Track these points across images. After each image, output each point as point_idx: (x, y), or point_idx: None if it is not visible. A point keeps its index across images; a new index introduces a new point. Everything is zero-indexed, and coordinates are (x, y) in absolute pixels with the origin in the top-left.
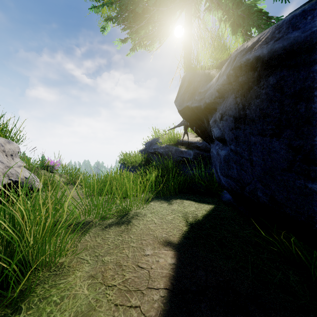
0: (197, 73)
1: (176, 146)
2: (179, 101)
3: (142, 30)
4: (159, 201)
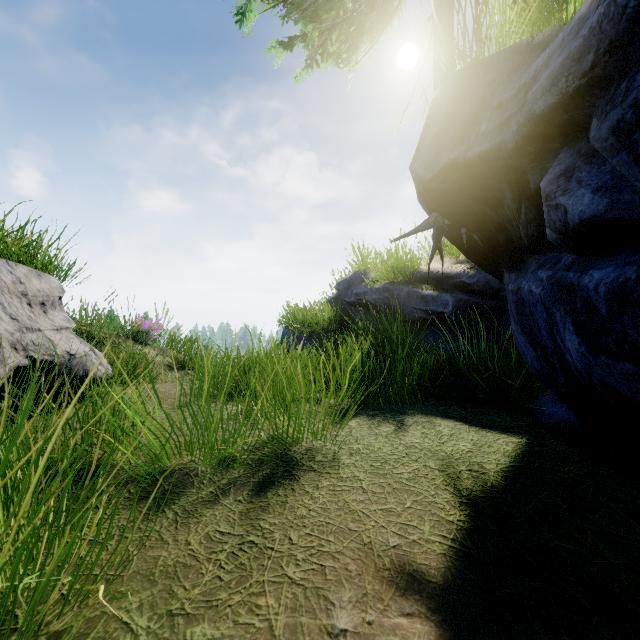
0: (484, 64)
1: (410, 285)
2: (426, 155)
3: (330, 12)
4: (372, 419)
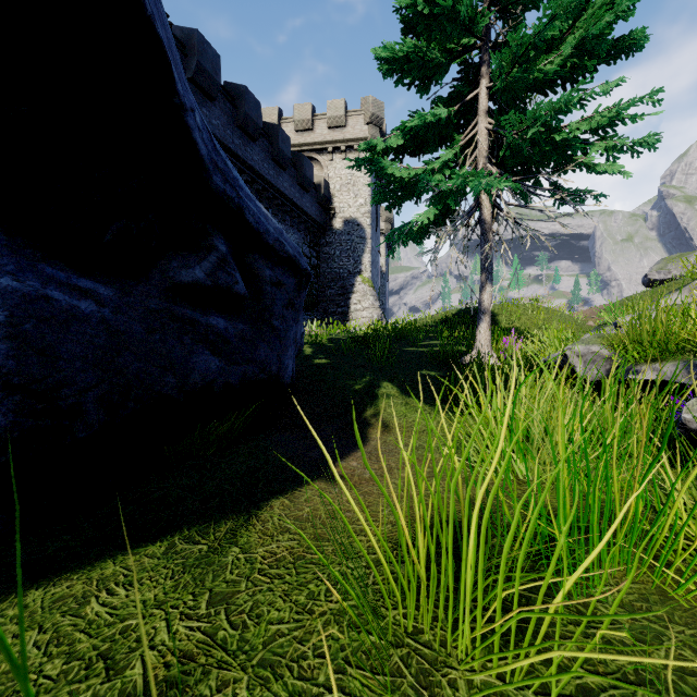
0: None
1: None
2: None
3: None
4: None
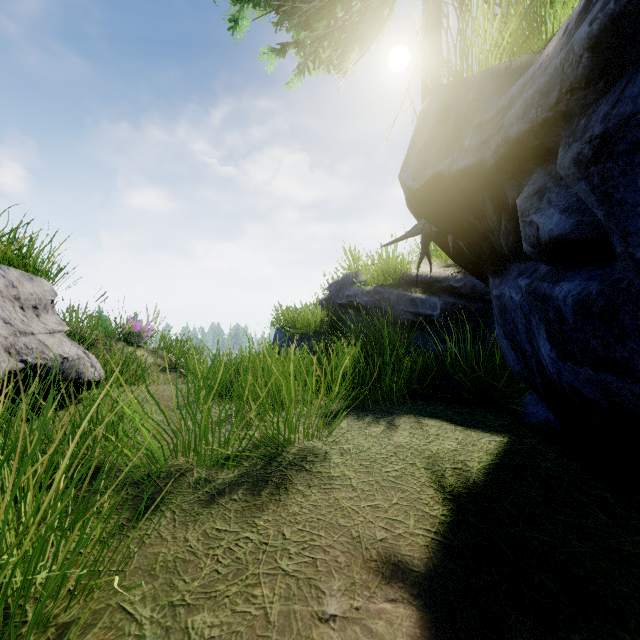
0: (467, 82)
1: (399, 288)
2: (414, 166)
3: (322, 21)
4: (362, 420)
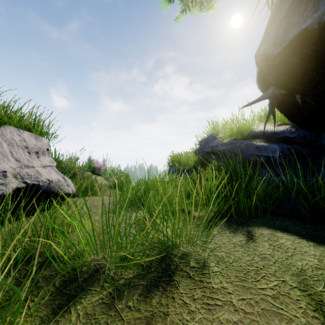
0: None
1: (247, 140)
2: (274, 36)
3: None
4: (228, 229)
